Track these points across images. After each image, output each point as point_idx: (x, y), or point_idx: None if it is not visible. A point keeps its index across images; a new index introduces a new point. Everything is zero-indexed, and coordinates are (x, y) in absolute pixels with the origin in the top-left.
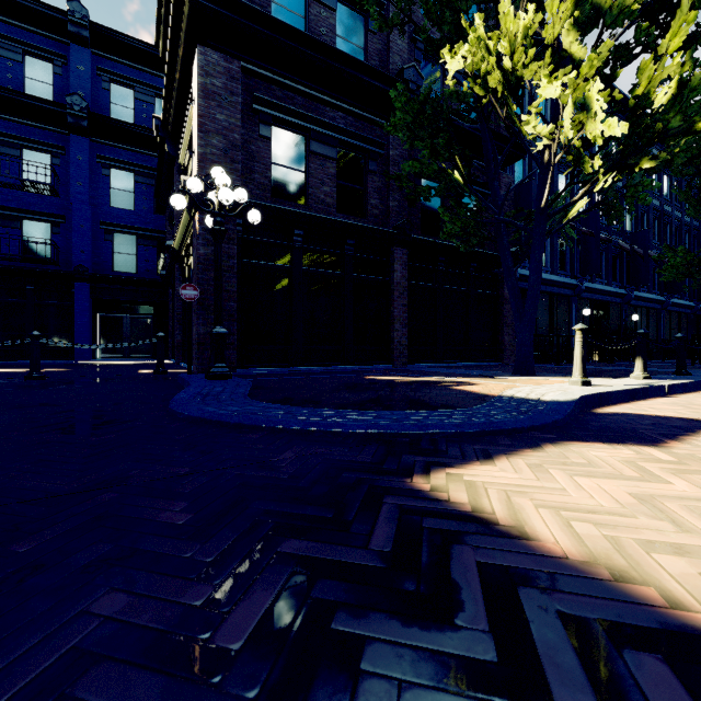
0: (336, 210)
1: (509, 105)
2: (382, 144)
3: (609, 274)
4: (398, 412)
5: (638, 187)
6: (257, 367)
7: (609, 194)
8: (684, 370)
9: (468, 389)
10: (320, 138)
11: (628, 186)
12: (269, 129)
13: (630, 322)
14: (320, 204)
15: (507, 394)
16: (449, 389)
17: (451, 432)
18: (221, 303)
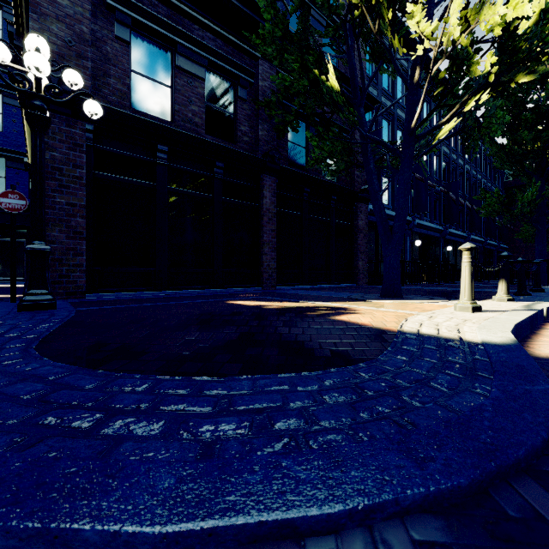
0: (206, 132)
1: (383, 16)
2: (252, 72)
3: (432, 214)
4: (266, 380)
5: (492, 119)
6: (113, 291)
7: (469, 122)
8: (525, 291)
9: (353, 320)
10: (187, 54)
11: (484, 116)
12: (128, 32)
13: (447, 252)
14: (187, 122)
15: (410, 329)
16: (331, 320)
17: (416, 495)
18: (42, 212)
